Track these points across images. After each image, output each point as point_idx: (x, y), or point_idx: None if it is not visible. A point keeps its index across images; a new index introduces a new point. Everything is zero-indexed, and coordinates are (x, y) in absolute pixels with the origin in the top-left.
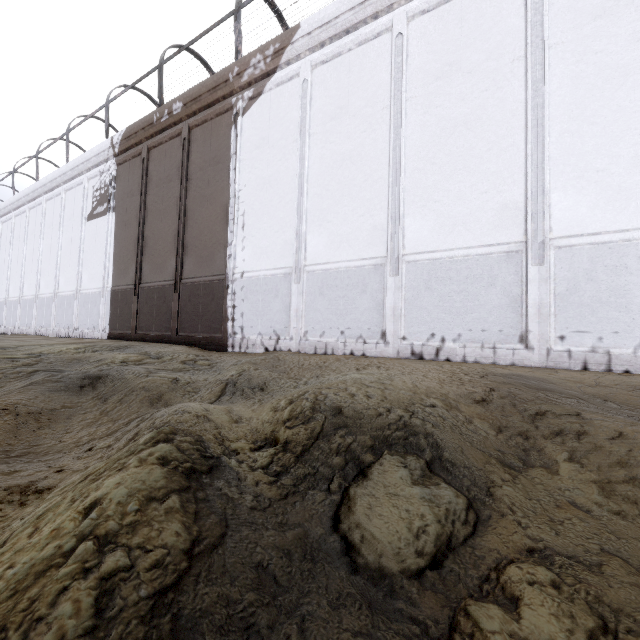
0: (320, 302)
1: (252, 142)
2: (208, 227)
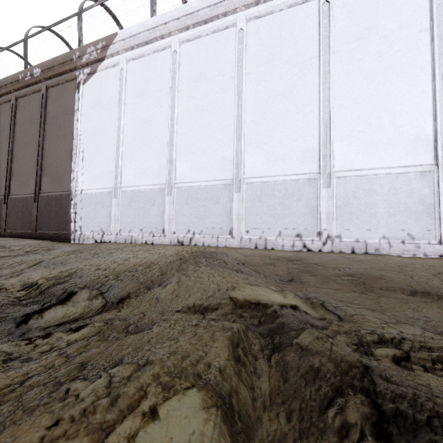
0: (129, 211)
1: (89, 103)
2: (59, 158)
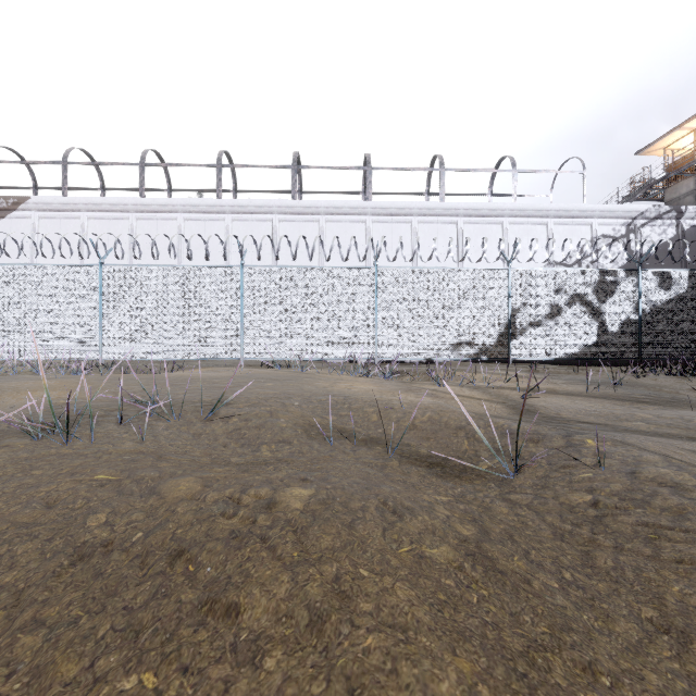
0: None
1: None
2: None
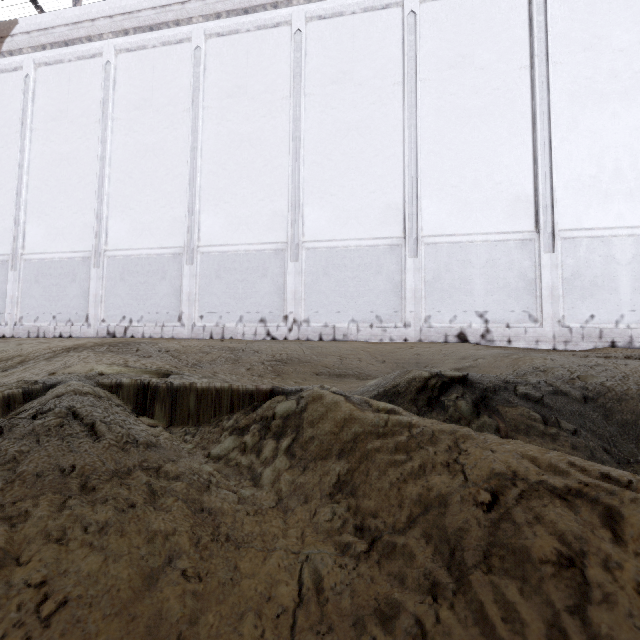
0: (36, 289)
1: None
2: None
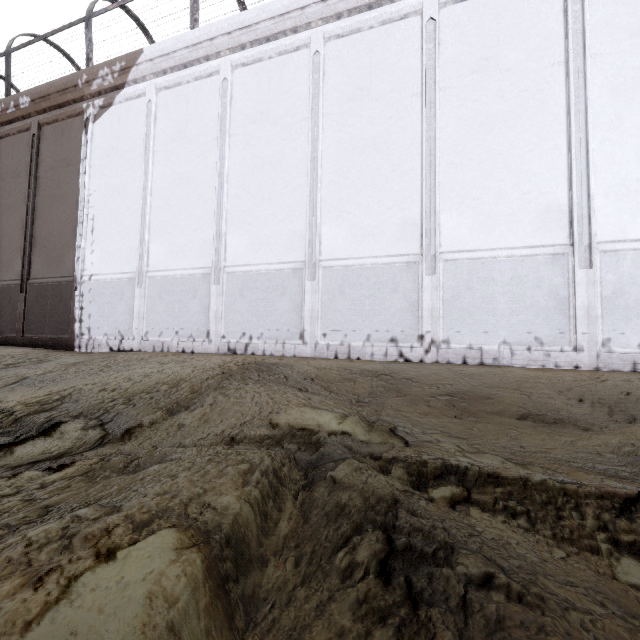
0: (159, 305)
1: (102, 150)
2: (58, 228)
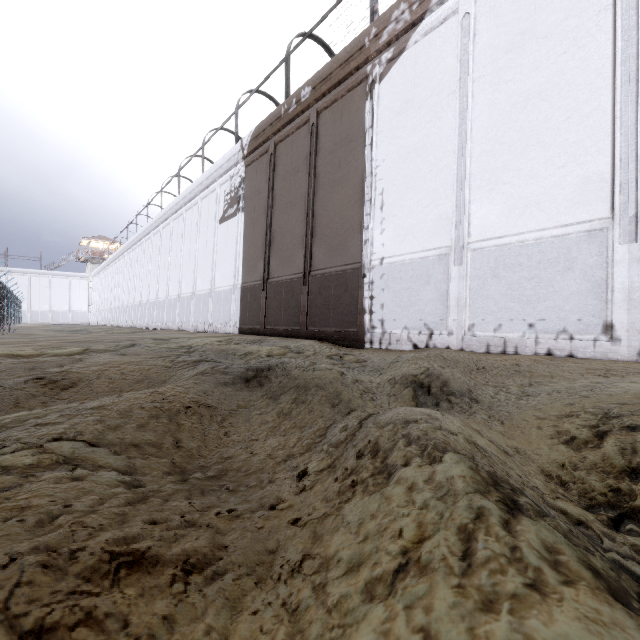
0: (493, 287)
1: (392, 109)
2: (339, 213)
